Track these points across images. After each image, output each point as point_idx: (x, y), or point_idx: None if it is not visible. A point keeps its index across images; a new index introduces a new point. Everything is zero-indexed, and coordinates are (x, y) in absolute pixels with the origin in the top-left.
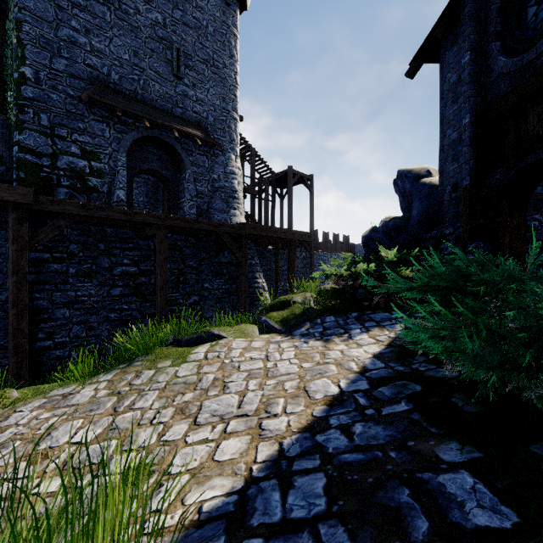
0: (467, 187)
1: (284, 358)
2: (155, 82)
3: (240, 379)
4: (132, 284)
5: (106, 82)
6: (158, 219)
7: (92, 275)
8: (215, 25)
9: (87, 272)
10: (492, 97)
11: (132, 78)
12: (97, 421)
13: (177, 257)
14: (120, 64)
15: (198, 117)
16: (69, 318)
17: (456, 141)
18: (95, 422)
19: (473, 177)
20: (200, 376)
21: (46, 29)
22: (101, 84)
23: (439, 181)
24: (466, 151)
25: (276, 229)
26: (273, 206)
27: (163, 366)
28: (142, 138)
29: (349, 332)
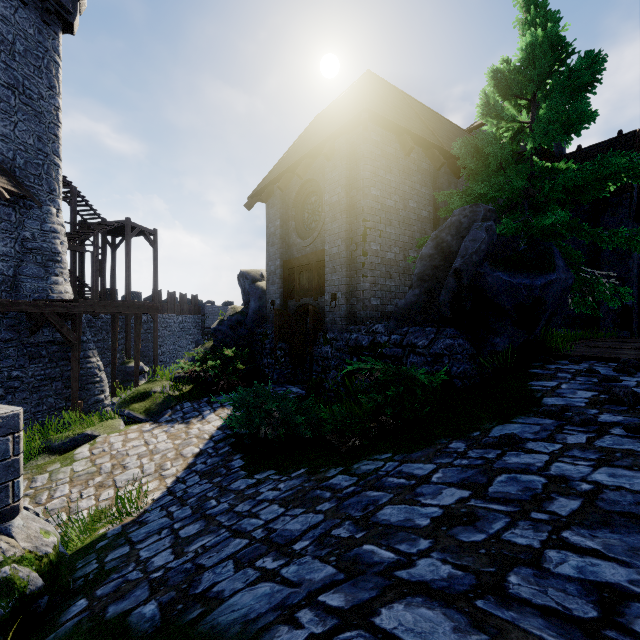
0: (277, 308)
1: (160, 441)
2: None
3: (134, 460)
4: None
5: None
6: None
7: None
8: (27, 44)
9: None
10: (291, 254)
11: None
12: None
13: None
14: None
15: None
16: None
17: (274, 272)
18: None
19: (282, 300)
20: (98, 466)
21: None
22: None
23: (266, 292)
24: (278, 282)
25: (118, 304)
26: (104, 260)
27: (55, 469)
28: None
29: (203, 413)
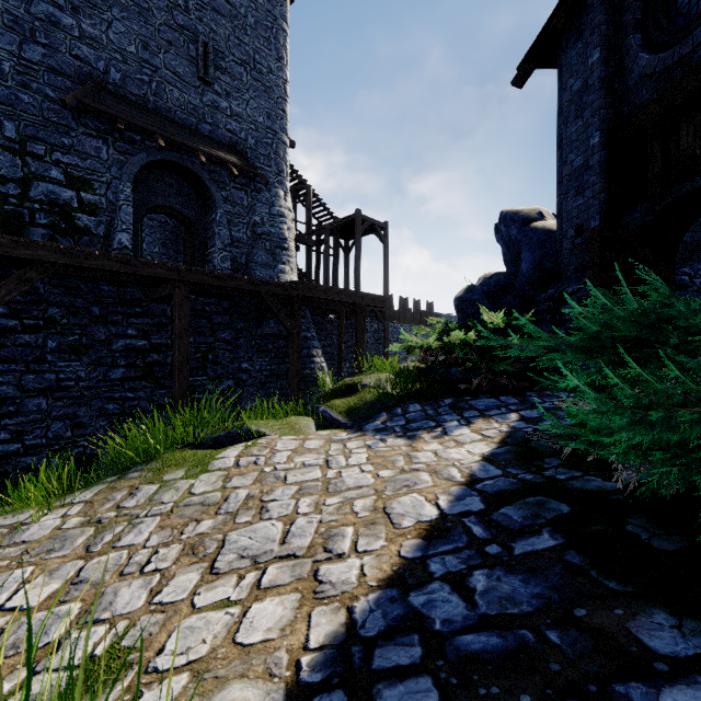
0: (597, 228)
1: (352, 463)
2: (173, 87)
3: (286, 497)
4: (140, 364)
5: (102, 82)
6: (175, 272)
7: (81, 350)
8: (258, 15)
9: (74, 347)
10: (630, 109)
11: (141, 79)
12: (57, 569)
13: (204, 327)
14: (123, 59)
15: (233, 138)
16: (46, 411)
17: (581, 168)
18: (52, 572)
19: (605, 216)
20: (226, 492)
21: (13, 1)
22: (95, 84)
23: (557, 223)
24: (594, 181)
25: (339, 290)
26: (335, 262)
27: (171, 479)
28: (154, 163)
29: (443, 425)
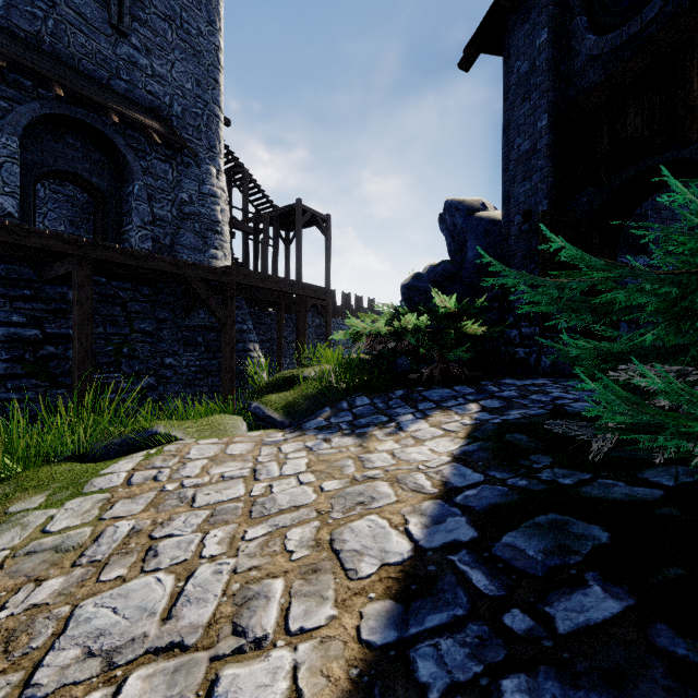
0: (547, 211)
1: (288, 473)
2: (77, 30)
3: (189, 529)
4: (30, 358)
5: None
6: (74, 246)
7: None
8: None
9: None
10: (577, 92)
11: (32, 12)
12: None
13: (118, 316)
14: None
15: (155, 101)
16: None
17: (529, 152)
18: None
19: (552, 201)
20: (101, 527)
21: None
22: None
23: (503, 211)
24: (542, 165)
25: (278, 279)
26: (275, 253)
27: (21, 510)
28: (51, 117)
29: (397, 419)
